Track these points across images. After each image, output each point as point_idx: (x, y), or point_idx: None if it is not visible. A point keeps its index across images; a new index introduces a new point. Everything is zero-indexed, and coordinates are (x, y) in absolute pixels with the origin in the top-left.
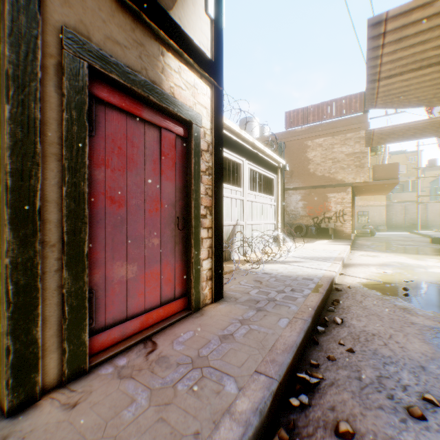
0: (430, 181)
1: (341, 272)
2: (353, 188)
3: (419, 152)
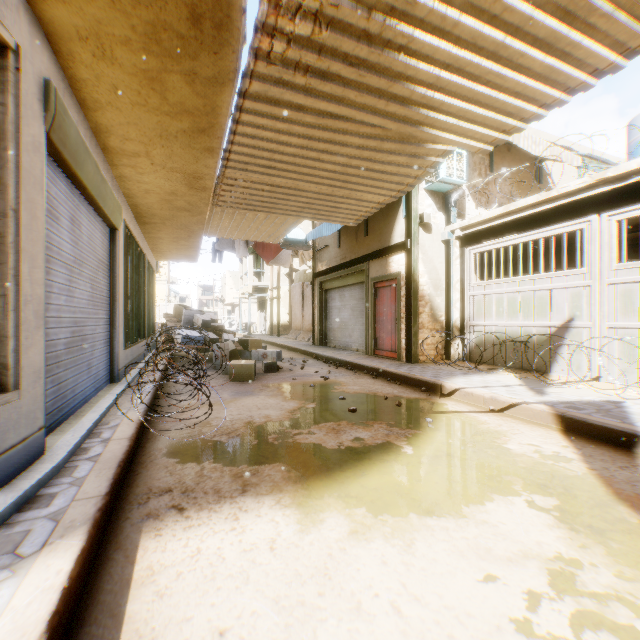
0: None
1: (491, 406)
2: None
3: None
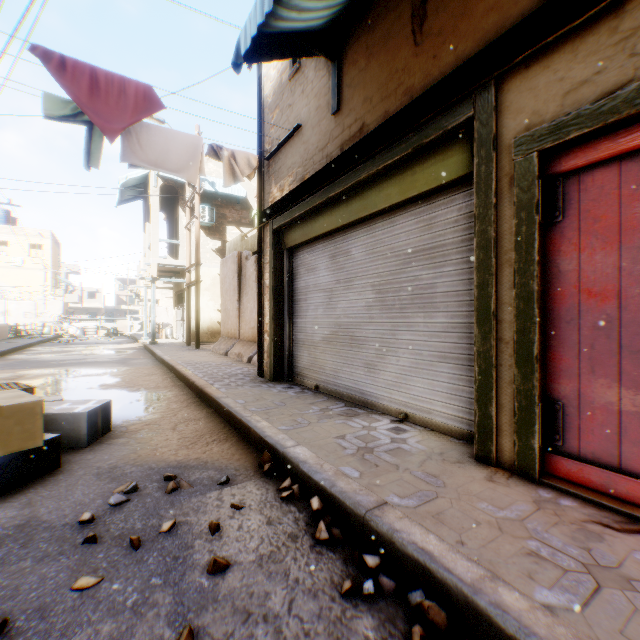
0: None
1: None
2: None
3: None
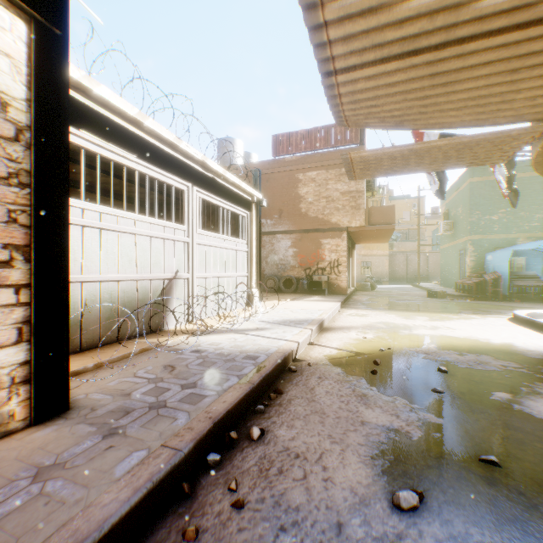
0: (433, 230)
1: (311, 341)
2: (349, 233)
3: (422, 198)
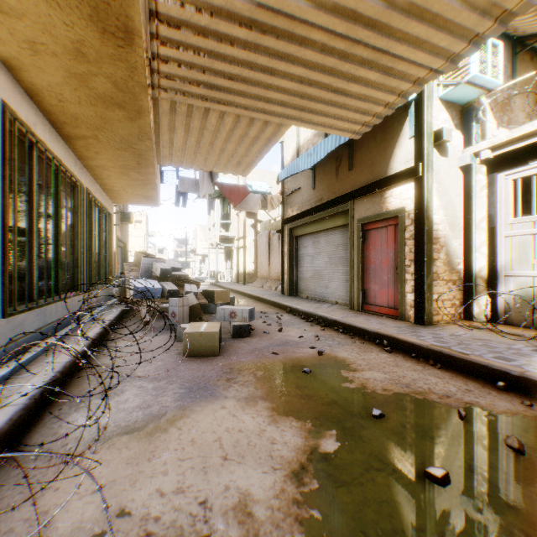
0: None
1: None
2: None
3: None
